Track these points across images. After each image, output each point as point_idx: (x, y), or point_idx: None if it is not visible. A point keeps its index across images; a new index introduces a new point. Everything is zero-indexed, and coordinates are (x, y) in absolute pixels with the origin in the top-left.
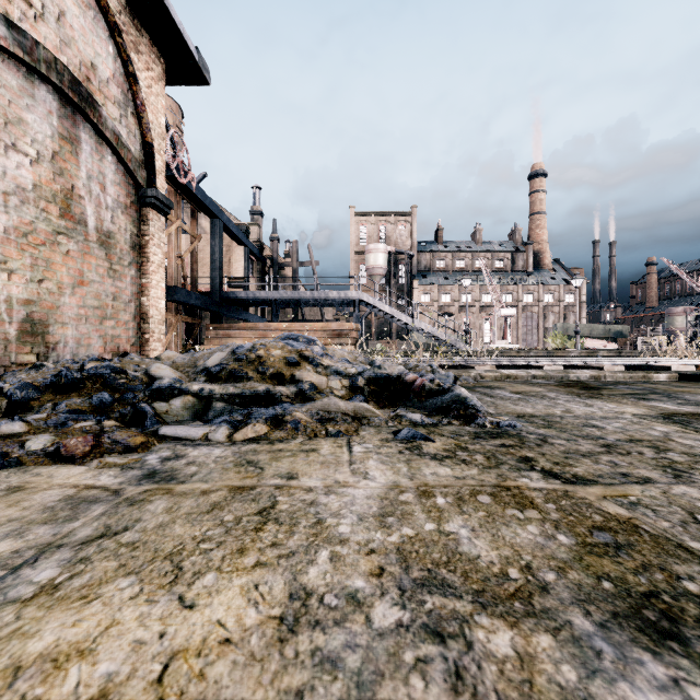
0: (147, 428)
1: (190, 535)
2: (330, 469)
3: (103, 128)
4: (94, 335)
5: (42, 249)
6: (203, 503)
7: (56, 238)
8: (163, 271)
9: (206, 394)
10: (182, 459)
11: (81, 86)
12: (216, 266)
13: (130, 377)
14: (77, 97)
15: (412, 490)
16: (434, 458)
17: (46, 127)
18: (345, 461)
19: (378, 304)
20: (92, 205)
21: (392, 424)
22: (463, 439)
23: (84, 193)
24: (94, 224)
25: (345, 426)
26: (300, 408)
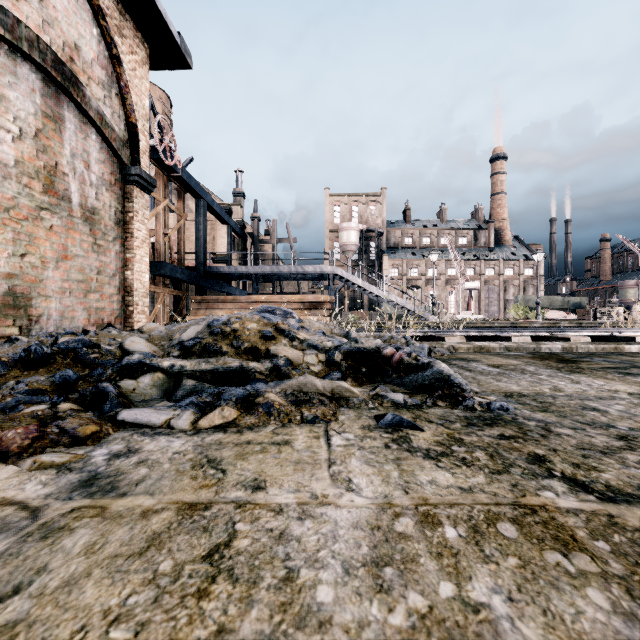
0: (105, 412)
1: (103, 606)
2: (306, 474)
3: (87, 107)
4: (78, 307)
5: (24, 224)
6: (139, 535)
7: (39, 214)
8: (147, 246)
9: (176, 370)
10: (133, 456)
11: (64, 66)
12: (200, 243)
13: (103, 352)
14: (60, 77)
15: (410, 512)
16: (428, 456)
17: (29, 105)
18: (322, 459)
19: (352, 278)
20: (76, 181)
21: (372, 406)
22: (454, 426)
23: (68, 170)
24: (78, 201)
25: (322, 408)
26: (273, 388)
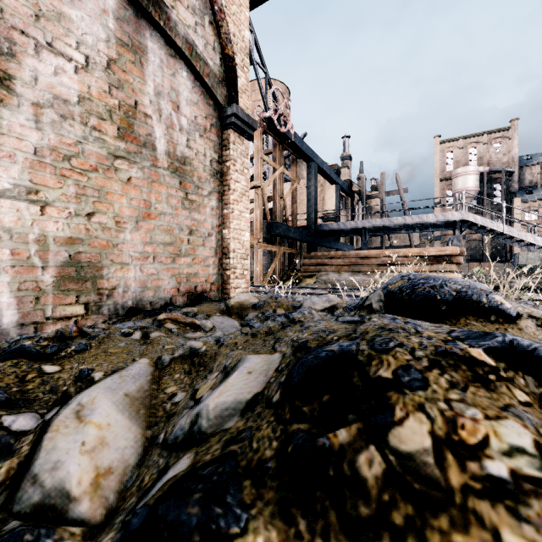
0: None
1: None
2: None
3: (172, 34)
4: (165, 275)
5: (92, 176)
6: None
7: (112, 163)
8: (247, 200)
9: None
10: None
11: None
12: (311, 203)
13: None
14: None
15: None
16: None
17: (99, 29)
18: None
19: (490, 224)
20: (162, 126)
21: None
22: None
23: (152, 111)
24: (165, 148)
25: None
26: None
